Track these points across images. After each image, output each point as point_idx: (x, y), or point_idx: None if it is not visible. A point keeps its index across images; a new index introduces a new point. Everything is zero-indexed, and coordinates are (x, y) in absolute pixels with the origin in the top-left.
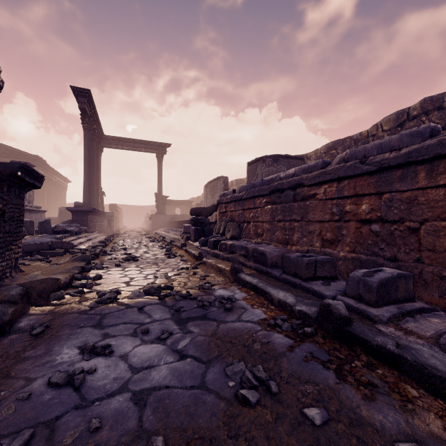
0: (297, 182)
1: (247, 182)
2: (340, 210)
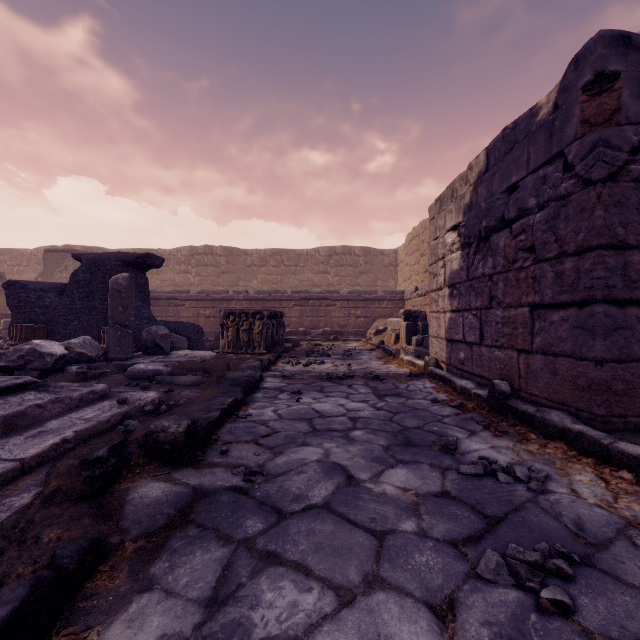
0: (173, 297)
1: (44, 271)
2: (198, 312)
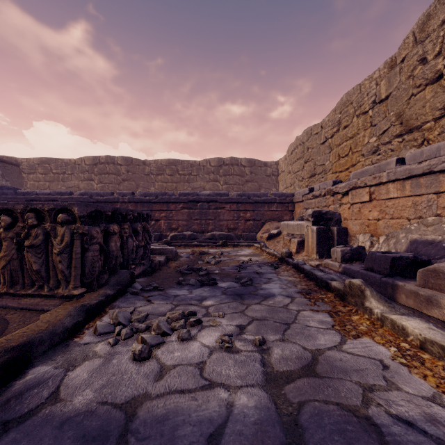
0: (53, 199)
1: None
2: None
